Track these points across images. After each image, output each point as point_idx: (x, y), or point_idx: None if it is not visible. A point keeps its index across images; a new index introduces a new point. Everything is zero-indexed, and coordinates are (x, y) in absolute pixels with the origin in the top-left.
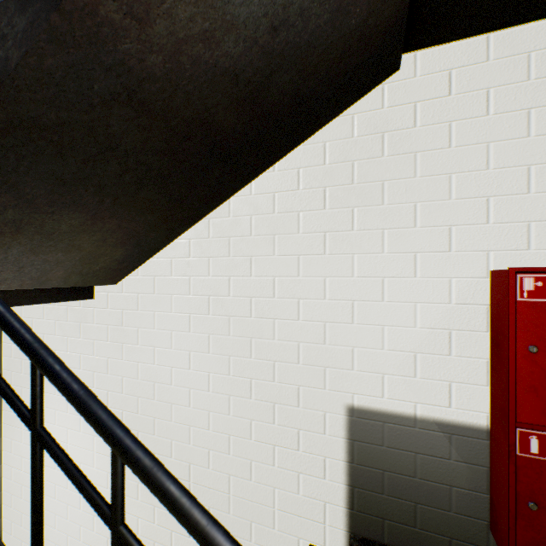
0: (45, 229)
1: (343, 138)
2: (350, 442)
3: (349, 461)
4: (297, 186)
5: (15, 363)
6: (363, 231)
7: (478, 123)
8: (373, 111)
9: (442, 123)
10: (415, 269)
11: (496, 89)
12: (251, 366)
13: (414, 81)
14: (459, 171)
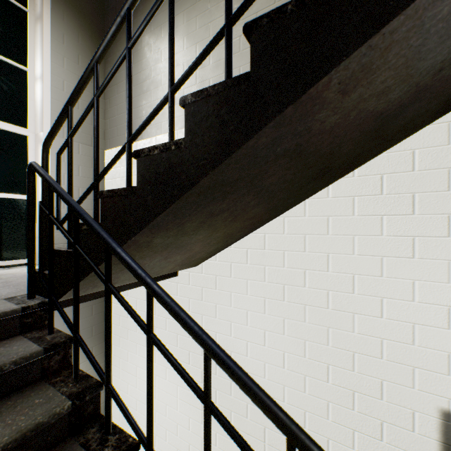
0: (181, 244)
1: (436, 145)
2: (445, 446)
3: None
4: (379, 191)
5: (115, 317)
6: None
7: None
8: None
9: None
10: None
11: None
12: (327, 353)
13: None
14: None
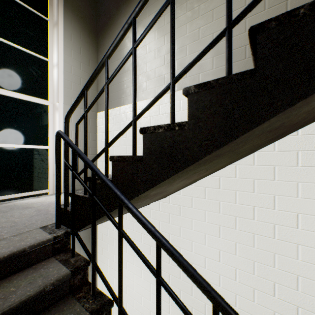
0: (164, 191)
1: None
2: None
3: None
4: None
5: (104, 229)
6: None
7: None
8: None
9: None
10: None
11: None
12: (274, 273)
13: None
14: None
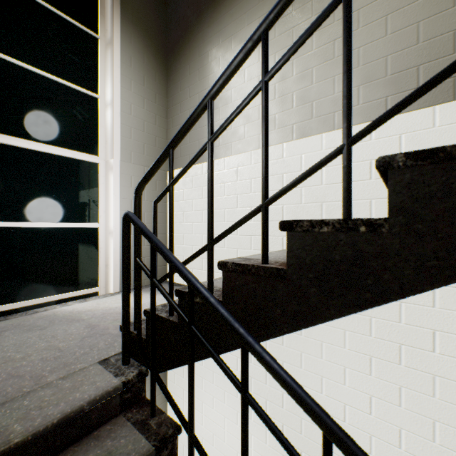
0: None
1: None
2: None
3: None
4: None
5: None
6: None
7: None
8: None
9: None
10: None
11: None
12: None
13: None
14: None
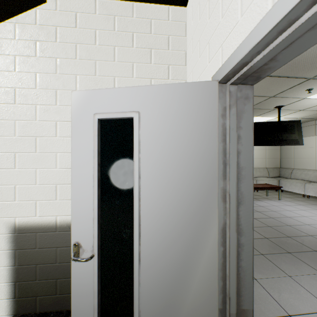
0: None
1: (8, 38)
2: (13, 251)
3: (12, 265)
4: None
5: None
6: (23, 105)
7: (91, 48)
8: (29, 24)
9: (72, 43)
10: (57, 131)
11: (99, 31)
12: None
13: (56, 13)
14: (81, 74)
